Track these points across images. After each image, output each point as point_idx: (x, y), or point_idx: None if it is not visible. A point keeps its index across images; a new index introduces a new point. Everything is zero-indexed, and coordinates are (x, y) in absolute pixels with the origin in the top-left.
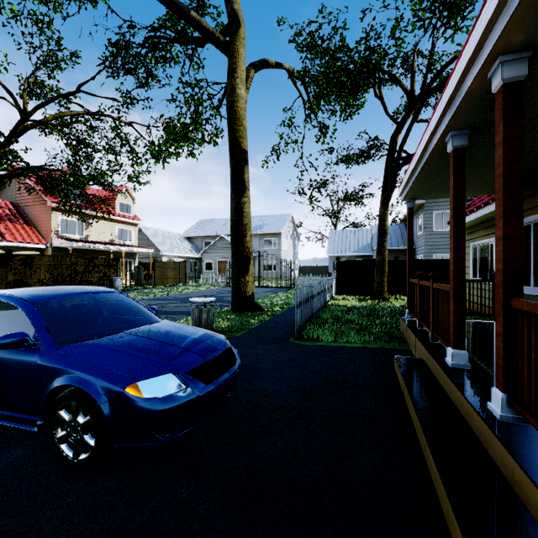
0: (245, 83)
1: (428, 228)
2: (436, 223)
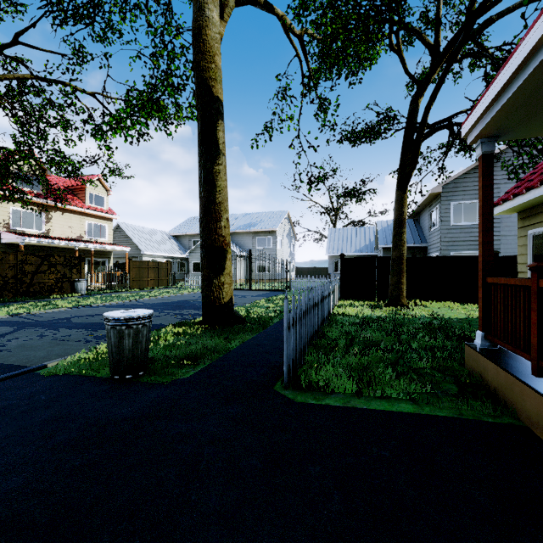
0: (221, 13)
1: (445, 221)
2: (455, 215)
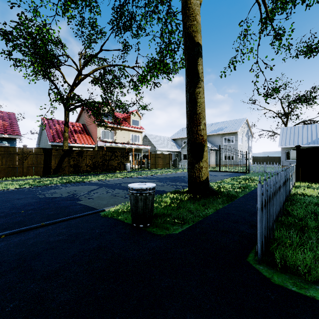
0: None
1: None
2: None
